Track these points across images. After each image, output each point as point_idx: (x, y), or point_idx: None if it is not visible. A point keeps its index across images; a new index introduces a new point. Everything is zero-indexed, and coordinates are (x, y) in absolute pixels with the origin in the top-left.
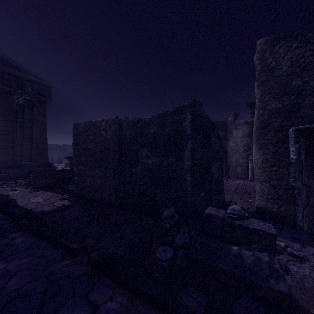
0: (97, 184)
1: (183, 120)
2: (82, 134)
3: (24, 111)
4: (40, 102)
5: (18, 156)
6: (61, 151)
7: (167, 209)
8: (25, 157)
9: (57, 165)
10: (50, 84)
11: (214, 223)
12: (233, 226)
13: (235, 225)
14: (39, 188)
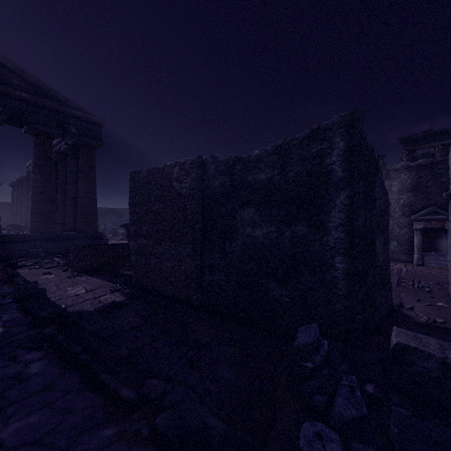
0: (166, 268)
1: (326, 154)
2: (143, 188)
3: (67, 161)
4: (87, 147)
5: (59, 224)
6: (117, 218)
7: (302, 328)
8: (67, 226)
9: (111, 236)
10: (101, 121)
11: (418, 369)
12: None
13: None
14: (82, 271)
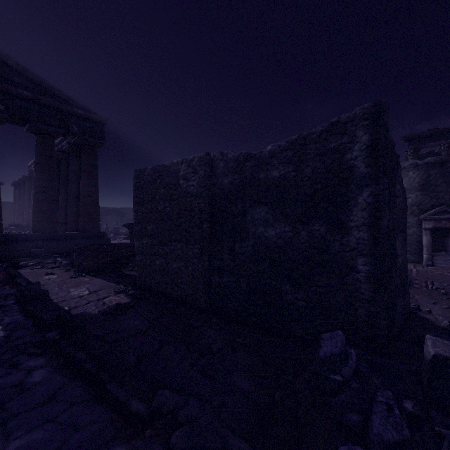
0: (172, 269)
1: (347, 148)
2: (148, 187)
3: (69, 160)
4: (89, 146)
5: (61, 224)
6: (119, 217)
7: (326, 336)
8: (70, 225)
9: (113, 236)
10: (103, 119)
11: None
12: None
13: None
14: (85, 271)
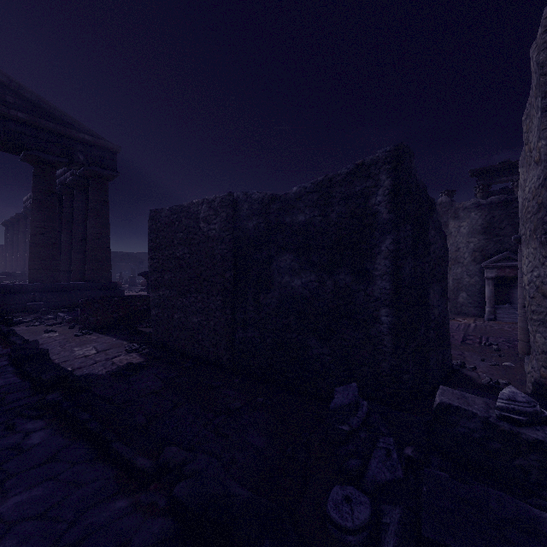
0: (192, 324)
1: (372, 193)
2: (164, 230)
3: (73, 195)
4: (98, 179)
5: (64, 272)
6: (136, 264)
7: (340, 388)
8: (74, 274)
9: (128, 287)
10: (115, 147)
11: (460, 429)
12: (517, 443)
13: (521, 441)
14: (92, 328)
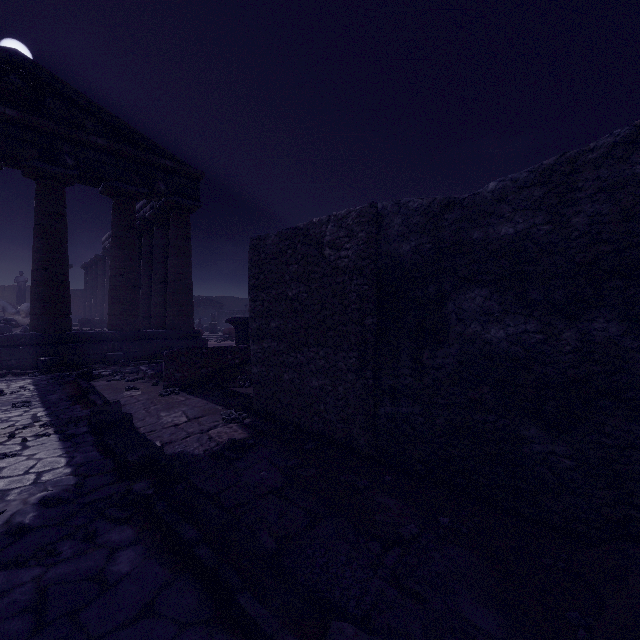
0: (310, 388)
1: None
2: (271, 262)
3: (153, 231)
4: (180, 211)
5: (143, 319)
6: (215, 309)
7: None
8: (154, 320)
9: (209, 335)
10: (198, 173)
11: None
12: None
13: None
14: (178, 386)
